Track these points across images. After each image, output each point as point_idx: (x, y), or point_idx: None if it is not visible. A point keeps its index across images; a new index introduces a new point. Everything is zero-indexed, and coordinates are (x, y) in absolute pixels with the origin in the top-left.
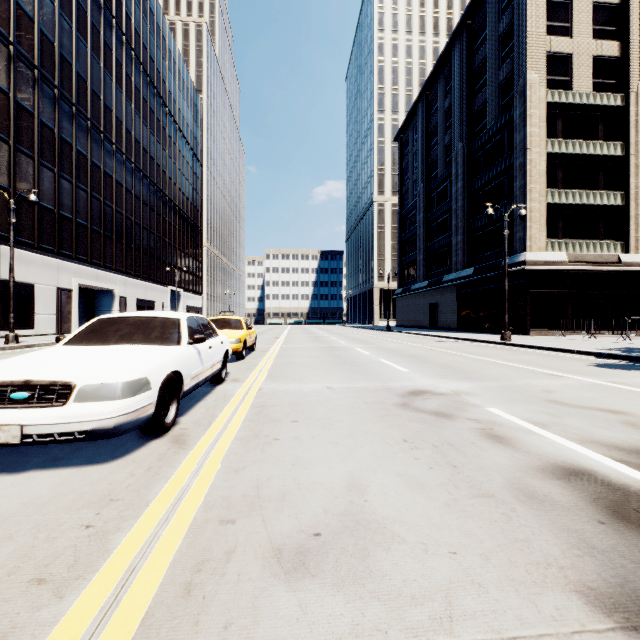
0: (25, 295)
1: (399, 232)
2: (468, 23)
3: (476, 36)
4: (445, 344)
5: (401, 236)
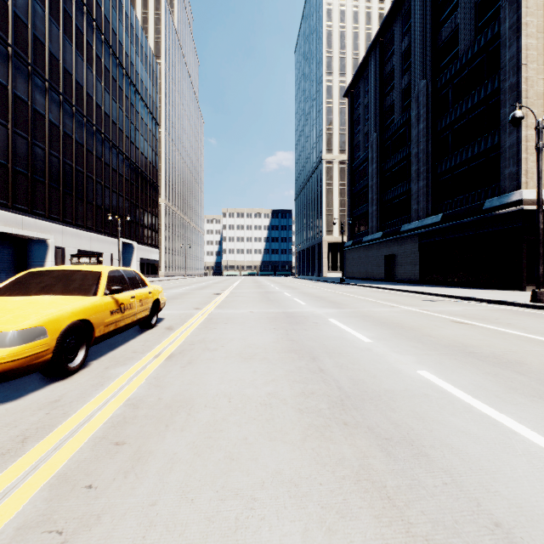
0: None
1: (349, 185)
2: None
3: None
4: (452, 307)
5: (351, 189)
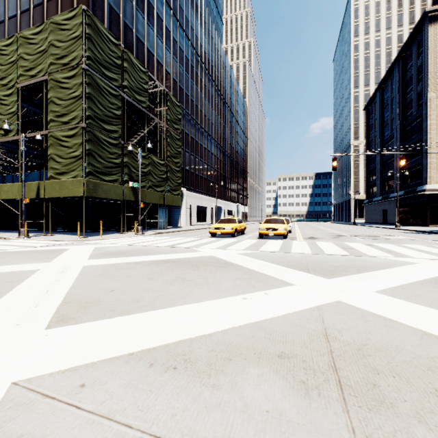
0: (205, 210)
1: (366, 166)
2: (402, 55)
3: (407, 62)
4: (367, 229)
5: (367, 168)
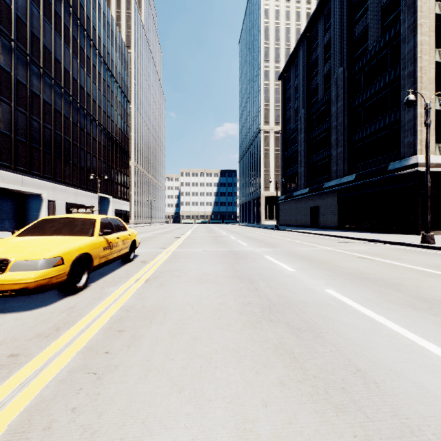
0: None
1: (282, 151)
2: None
3: None
4: (360, 247)
5: (284, 154)
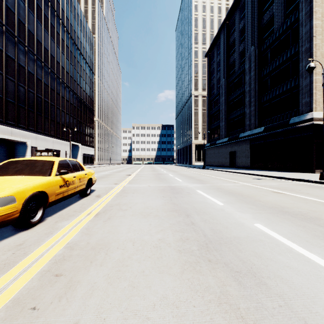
0: None
1: (208, 110)
2: None
3: None
4: (271, 183)
5: (209, 112)
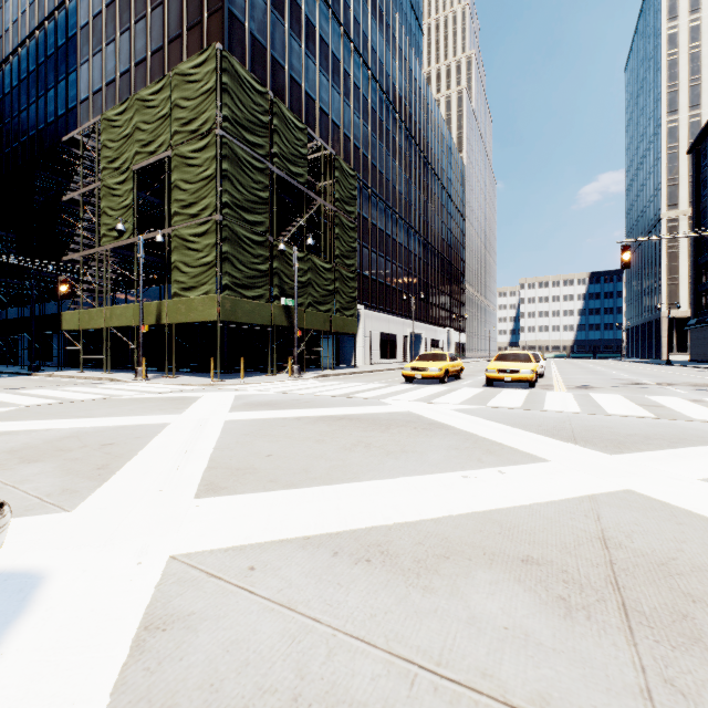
0: (394, 341)
1: (693, 256)
2: None
3: None
4: (695, 372)
5: (696, 260)
